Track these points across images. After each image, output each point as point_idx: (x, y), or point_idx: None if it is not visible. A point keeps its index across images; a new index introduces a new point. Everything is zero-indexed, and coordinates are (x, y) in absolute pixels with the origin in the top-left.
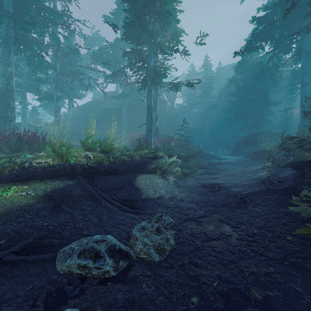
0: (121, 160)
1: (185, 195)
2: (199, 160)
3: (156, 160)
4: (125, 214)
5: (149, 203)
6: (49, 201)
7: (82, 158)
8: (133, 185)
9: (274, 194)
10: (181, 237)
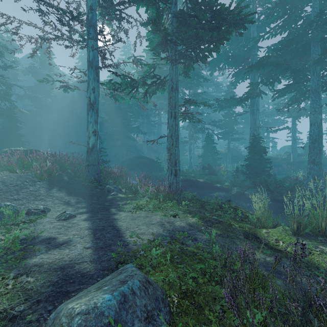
0: None
1: None
2: None
3: None
4: None
5: None
6: None
7: None
8: None
9: None
10: None
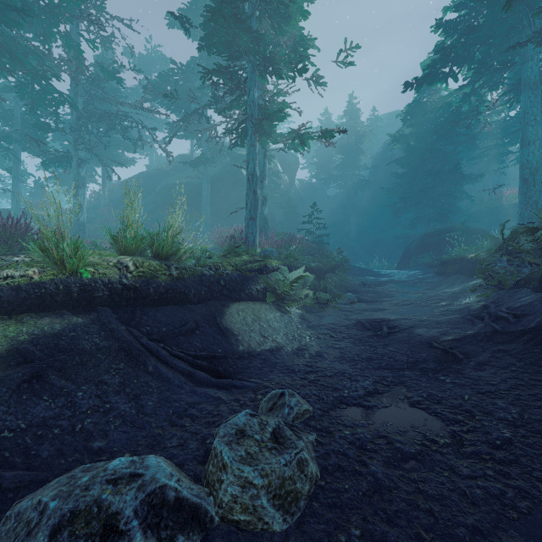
0: (195, 273)
1: (326, 344)
2: (343, 276)
3: (266, 274)
4: (200, 389)
5: (252, 362)
6: (19, 366)
7: (109, 267)
8: (220, 324)
9: (511, 341)
10: (332, 451)
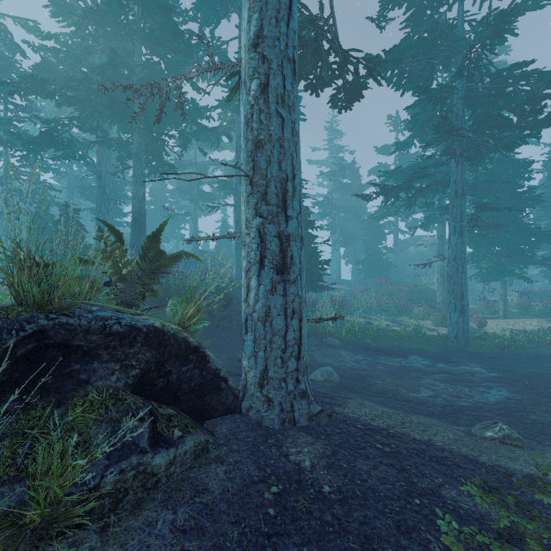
0: None
1: None
2: None
3: None
4: None
5: None
6: None
7: None
8: None
9: None
10: None
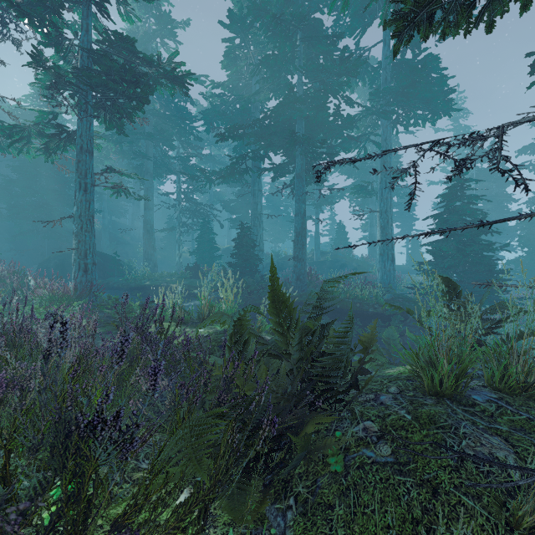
0: None
1: None
2: None
3: None
4: None
5: None
6: None
7: None
8: None
9: None
10: None
